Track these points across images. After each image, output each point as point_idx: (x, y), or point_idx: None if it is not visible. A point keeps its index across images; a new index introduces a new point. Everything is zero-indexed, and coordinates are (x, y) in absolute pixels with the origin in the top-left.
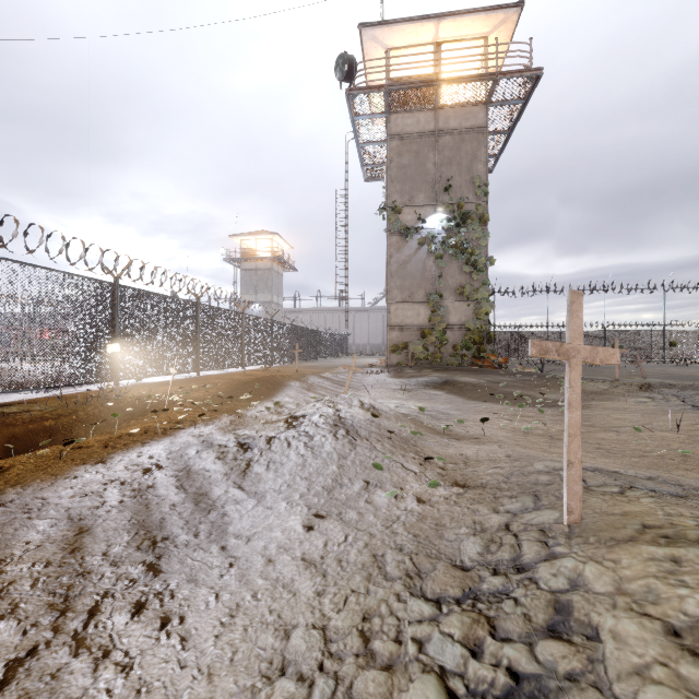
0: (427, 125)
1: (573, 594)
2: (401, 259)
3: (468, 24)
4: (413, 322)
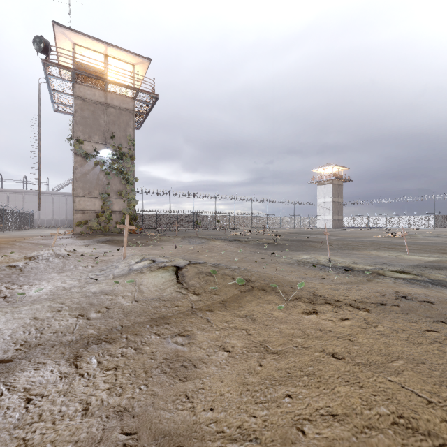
0: (100, 98)
1: (119, 264)
2: (83, 171)
3: (124, 55)
4: (91, 209)
